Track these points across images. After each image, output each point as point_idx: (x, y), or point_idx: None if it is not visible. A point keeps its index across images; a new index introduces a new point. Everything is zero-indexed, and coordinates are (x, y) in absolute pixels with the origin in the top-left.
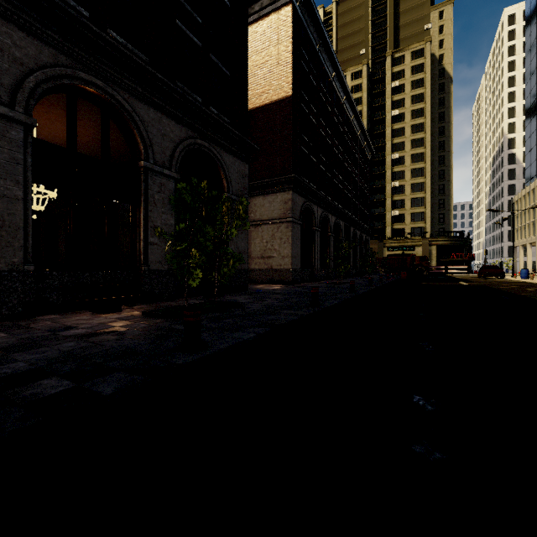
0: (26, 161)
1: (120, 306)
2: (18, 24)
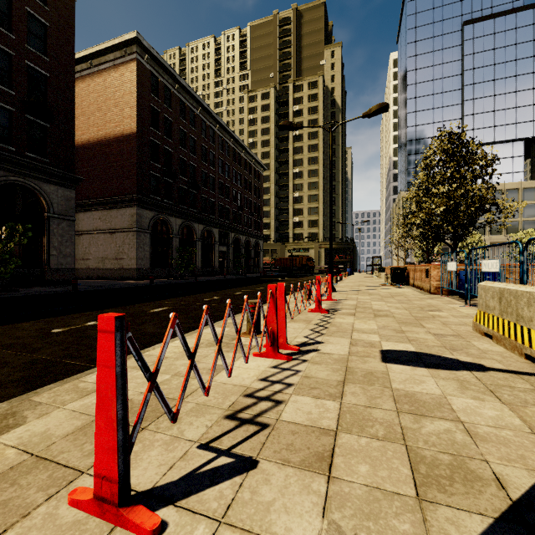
0: None
1: None
2: None
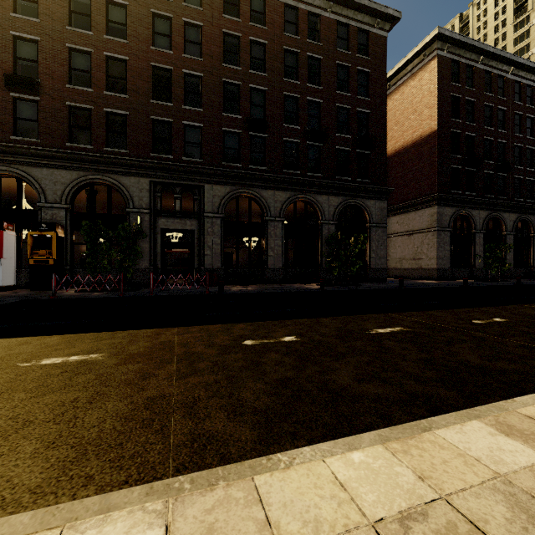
0: (283, 233)
1: (310, 282)
2: (281, 190)
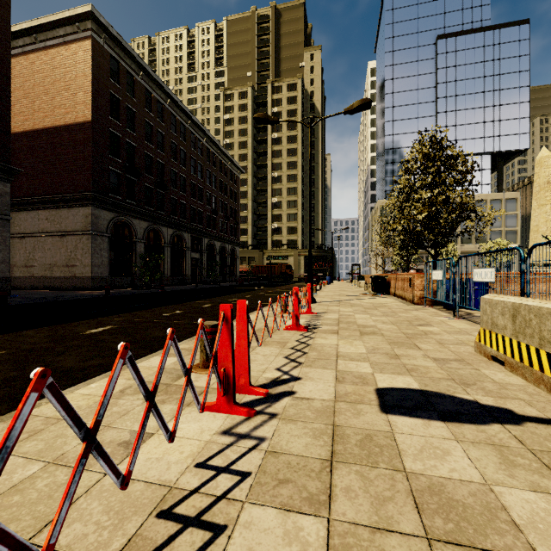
0: None
1: None
2: None
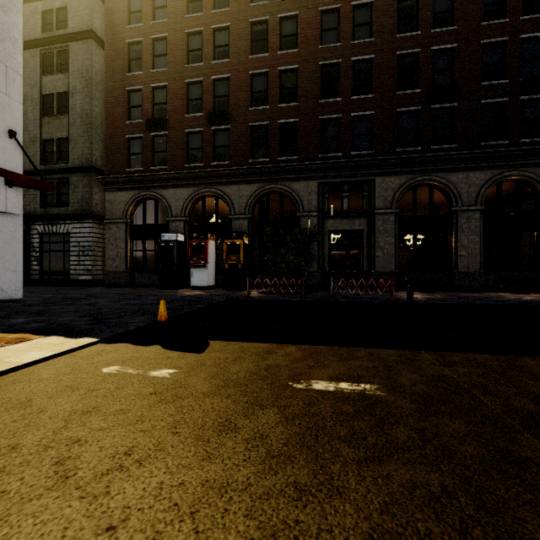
0: (480, 225)
1: (528, 291)
2: (477, 169)
